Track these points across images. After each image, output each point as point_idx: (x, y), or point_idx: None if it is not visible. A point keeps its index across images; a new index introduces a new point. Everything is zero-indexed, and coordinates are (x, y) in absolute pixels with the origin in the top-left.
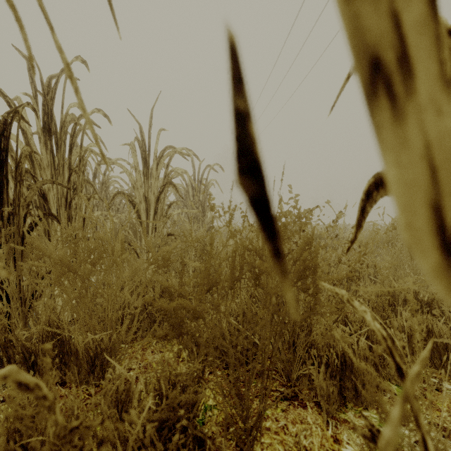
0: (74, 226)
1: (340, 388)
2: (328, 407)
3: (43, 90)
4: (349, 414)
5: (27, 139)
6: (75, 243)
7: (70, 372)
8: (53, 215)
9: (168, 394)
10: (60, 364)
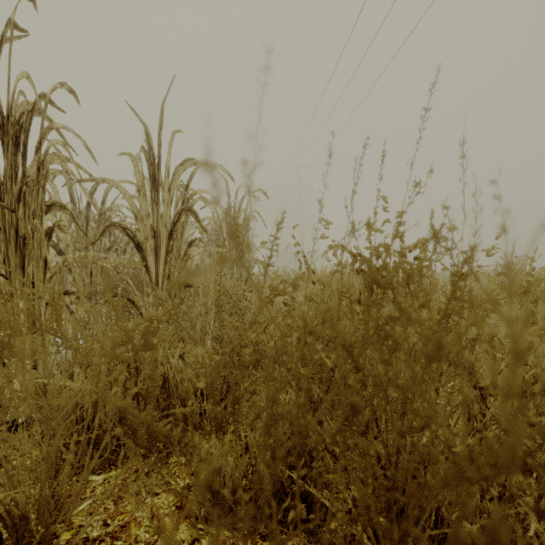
0: (27, 273)
1: None
2: None
3: None
4: None
5: None
6: None
7: None
8: None
9: None
10: None
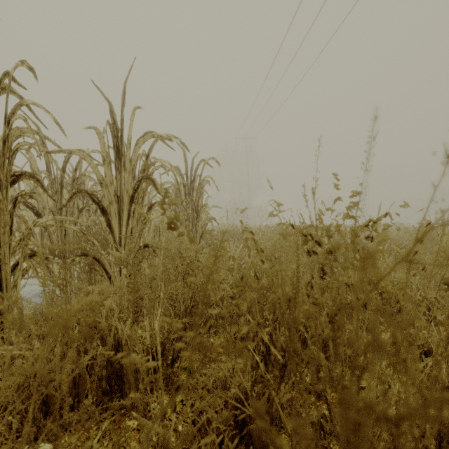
0: None
1: None
2: None
3: None
4: None
5: None
6: None
7: None
8: None
9: None
10: None
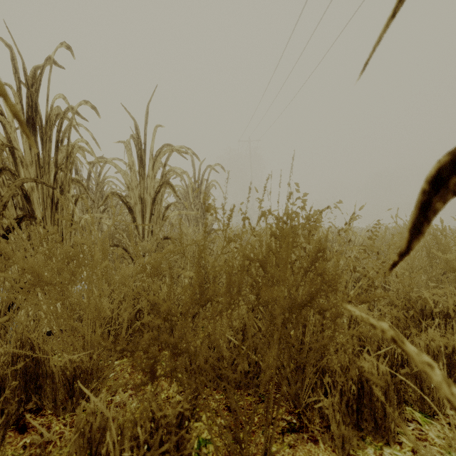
0: (60, 229)
1: (357, 418)
2: (343, 444)
3: (26, 81)
4: (368, 450)
5: (8, 134)
6: (49, 249)
7: (45, 397)
8: (34, 217)
9: (149, 440)
10: (34, 388)
